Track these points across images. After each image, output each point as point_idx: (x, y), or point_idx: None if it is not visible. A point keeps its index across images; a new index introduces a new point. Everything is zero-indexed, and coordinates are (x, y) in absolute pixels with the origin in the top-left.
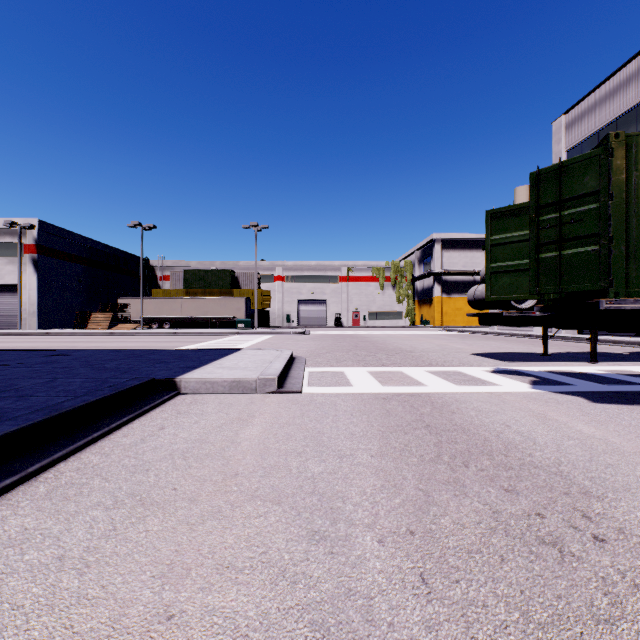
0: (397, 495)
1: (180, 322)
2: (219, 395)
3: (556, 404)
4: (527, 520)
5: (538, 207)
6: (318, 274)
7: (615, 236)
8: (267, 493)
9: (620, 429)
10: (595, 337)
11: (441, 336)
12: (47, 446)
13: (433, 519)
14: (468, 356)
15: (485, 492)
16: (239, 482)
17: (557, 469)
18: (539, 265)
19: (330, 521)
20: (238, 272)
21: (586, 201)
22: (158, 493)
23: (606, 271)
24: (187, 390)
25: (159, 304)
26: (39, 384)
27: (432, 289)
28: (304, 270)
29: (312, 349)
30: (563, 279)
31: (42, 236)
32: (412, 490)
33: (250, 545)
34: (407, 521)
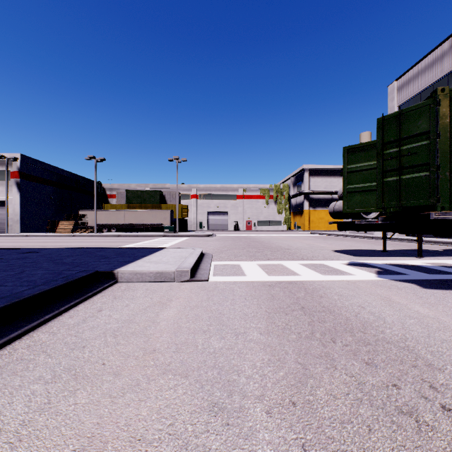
0: (281, 368)
1: (123, 227)
2: (146, 283)
3: (397, 289)
4: (386, 391)
5: (383, 143)
6: (222, 193)
7: (441, 165)
8: (177, 367)
9: (447, 310)
10: (421, 239)
11: (309, 237)
12: (7, 327)
13: (310, 390)
14: (329, 252)
15: (350, 365)
16: (156, 357)
17: (404, 344)
18: (384, 186)
19: (227, 393)
20: (165, 192)
21: (419, 139)
22: (89, 368)
23: (435, 191)
24: (123, 279)
25: (108, 215)
26: (10, 275)
27: (302, 204)
28: (212, 190)
29: (217, 247)
30: (402, 197)
31: (23, 166)
32: (293, 364)
33: (160, 417)
34: (290, 392)
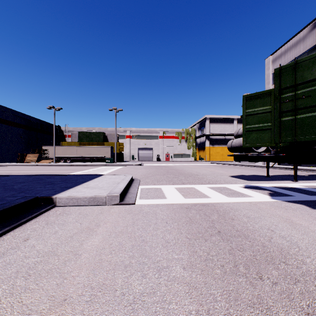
0: None
1: (76, 159)
2: (81, 207)
3: (292, 211)
4: None
5: (280, 89)
6: (148, 135)
7: None
8: None
9: None
10: (296, 167)
11: (210, 166)
12: None
13: None
14: (228, 177)
15: None
16: (63, 313)
17: None
18: (281, 125)
19: None
20: (107, 133)
21: (313, 84)
22: None
23: None
24: (60, 204)
25: (65, 149)
26: None
27: (205, 142)
28: (141, 132)
29: (144, 174)
30: (297, 133)
31: None
32: None
33: None
34: None
